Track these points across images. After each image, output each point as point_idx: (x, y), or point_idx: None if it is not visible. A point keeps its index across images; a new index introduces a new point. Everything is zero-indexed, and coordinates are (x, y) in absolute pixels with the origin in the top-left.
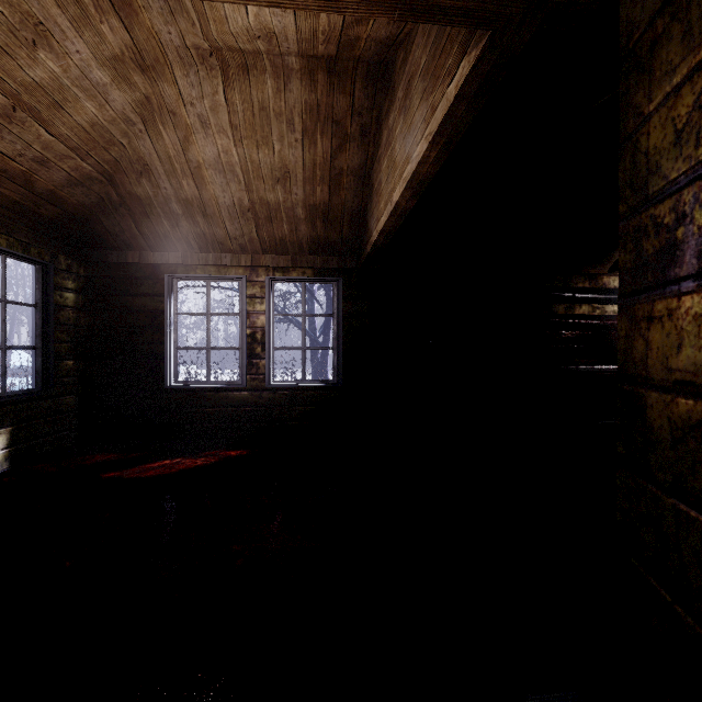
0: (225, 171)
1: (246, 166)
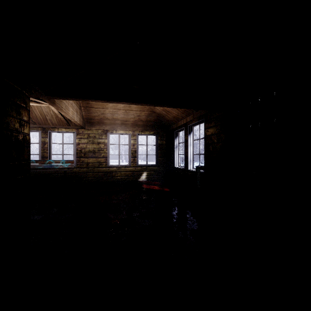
0: None
1: None
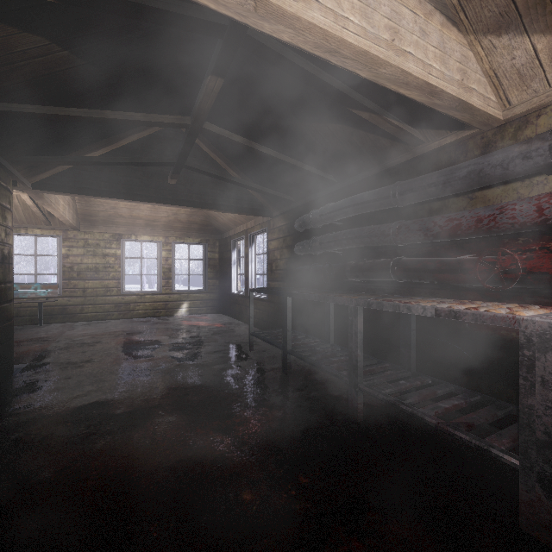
0: None
1: None
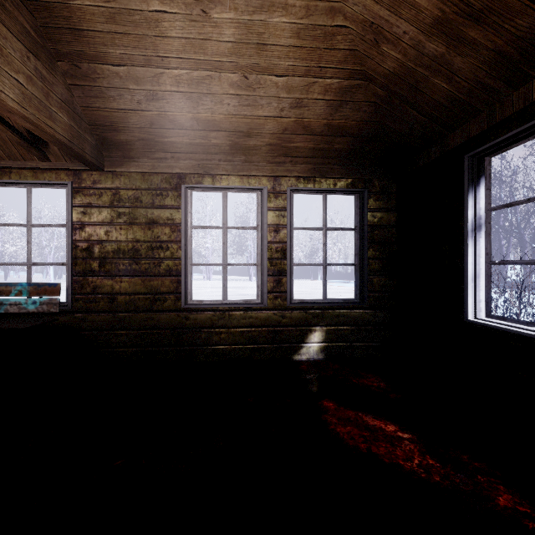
0: None
1: None
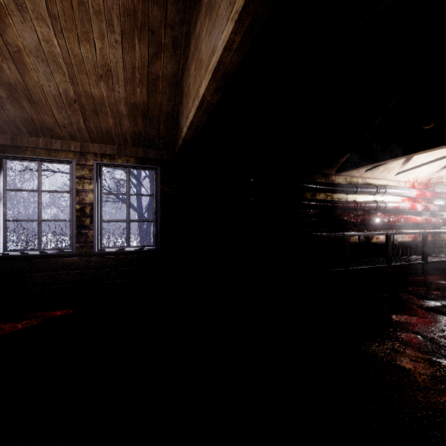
0: (48, 60)
1: (69, 58)
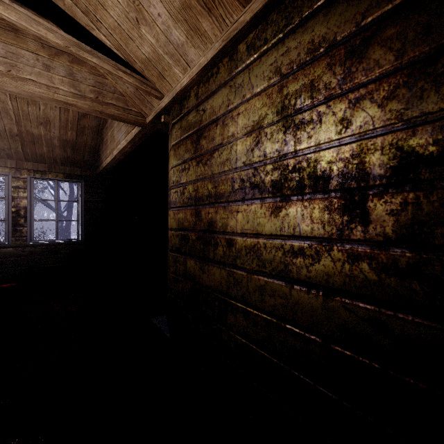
0: (0, 111)
1: (18, 112)
